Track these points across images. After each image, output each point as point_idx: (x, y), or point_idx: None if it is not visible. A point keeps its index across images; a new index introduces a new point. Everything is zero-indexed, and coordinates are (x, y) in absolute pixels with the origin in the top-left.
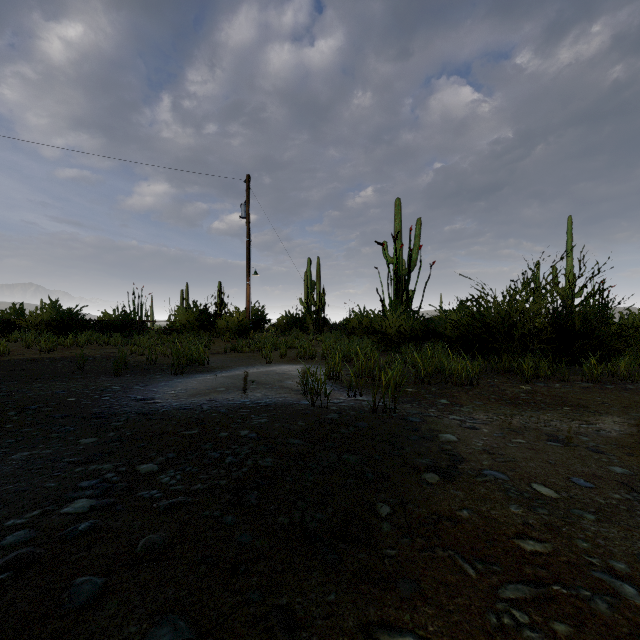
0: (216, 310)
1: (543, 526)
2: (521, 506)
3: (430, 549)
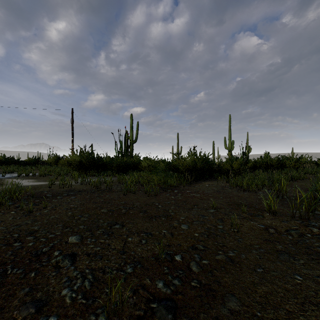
0: None
1: None
2: None
3: None
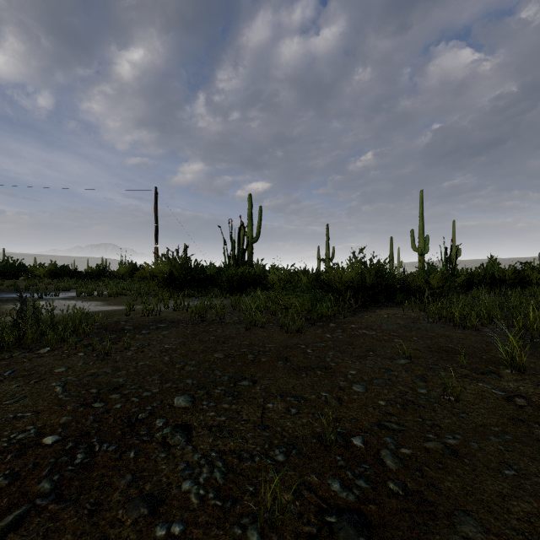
0: None
1: None
2: None
3: None
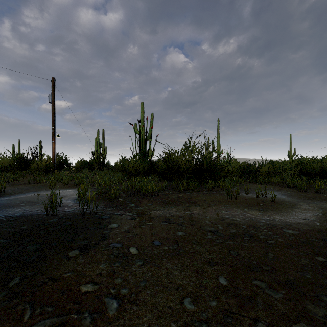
0: (33, 157)
1: (107, 274)
2: (108, 263)
3: (16, 306)
